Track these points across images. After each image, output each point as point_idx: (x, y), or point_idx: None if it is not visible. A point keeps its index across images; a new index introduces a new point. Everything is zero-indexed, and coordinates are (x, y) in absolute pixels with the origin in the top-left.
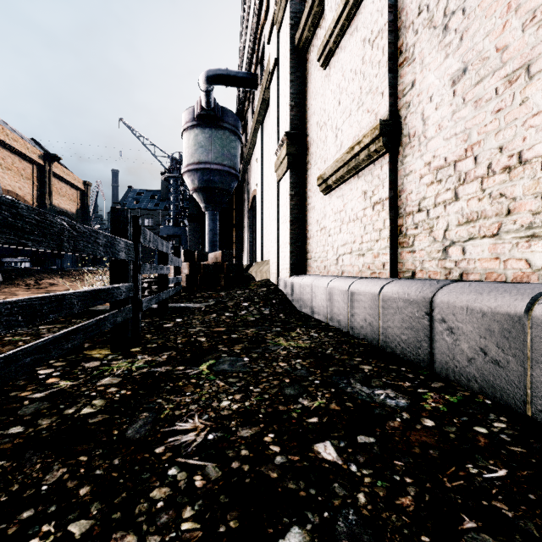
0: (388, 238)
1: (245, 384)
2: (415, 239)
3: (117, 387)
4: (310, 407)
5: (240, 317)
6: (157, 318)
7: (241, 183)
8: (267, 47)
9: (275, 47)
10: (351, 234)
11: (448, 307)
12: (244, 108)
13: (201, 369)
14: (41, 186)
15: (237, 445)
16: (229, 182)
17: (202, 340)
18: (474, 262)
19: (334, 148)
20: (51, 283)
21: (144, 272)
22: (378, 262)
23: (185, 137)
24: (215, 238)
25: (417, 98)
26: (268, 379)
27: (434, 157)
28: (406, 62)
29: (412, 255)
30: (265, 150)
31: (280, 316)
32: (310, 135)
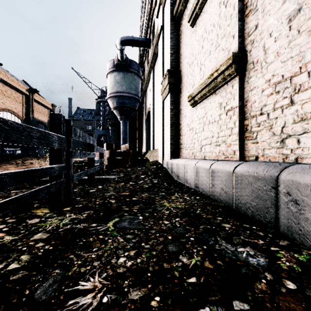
0: (237, 133)
1: (138, 241)
2: (258, 134)
3: (44, 242)
4: (188, 265)
5: (138, 185)
6: (87, 185)
7: (141, 104)
8: (156, 21)
9: (161, 19)
10: (210, 131)
11: (293, 184)
12: (143, 60)
13: (108, 226)
14: (27, 107)
15: (127, 310)
16: (134, 103)
17: (112, 202)
18: (308, 149)
19: (199, 77)
20: (31, 162)
21: (75, 156)
22: (230, 150)
23: (108, 77)
24: (126, 136)
25: (260, 36)
26: (156, 236)
27: (273, 75)
28: (250, 12)
29: (256, 145)
30: (155, 83)
31: (164, 184)
32: (183, 71)
